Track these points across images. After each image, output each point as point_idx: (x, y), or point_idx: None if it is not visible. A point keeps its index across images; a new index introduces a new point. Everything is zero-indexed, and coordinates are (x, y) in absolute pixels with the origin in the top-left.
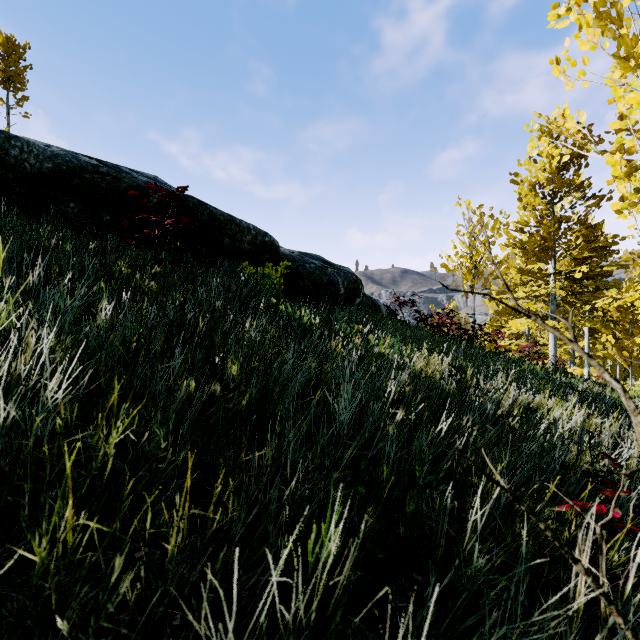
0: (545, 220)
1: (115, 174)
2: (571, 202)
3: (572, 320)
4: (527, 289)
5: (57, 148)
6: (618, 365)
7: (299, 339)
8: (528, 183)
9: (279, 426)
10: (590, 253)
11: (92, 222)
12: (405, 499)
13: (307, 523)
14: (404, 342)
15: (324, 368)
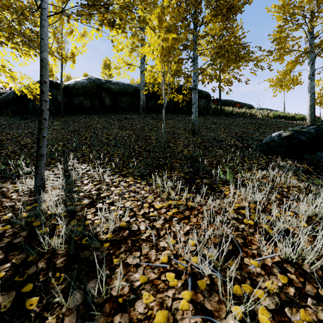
0: None
1: (227, 101)
2: None
3: None
4: None
5: None
6: None
7: None
8: None
9: None
10: None
11: None
12: None
13: None
14: None
15: None
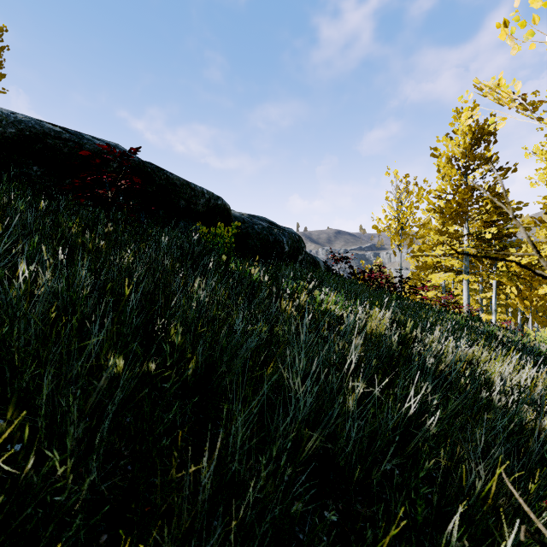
0: (460, 188)
1: (77, 140)
2: (482, 173)
3: (483, 274)
4: (444, 248)
5: (22, 115)
6: (519, 312)
7: (249, 297)
8: (445, 156)
9: (227, 404)
10: (498, 217)
11: (55, 184)
12: (366, 482)
13: (260, 545)
14: (346, 297)
15: (275, 331)
